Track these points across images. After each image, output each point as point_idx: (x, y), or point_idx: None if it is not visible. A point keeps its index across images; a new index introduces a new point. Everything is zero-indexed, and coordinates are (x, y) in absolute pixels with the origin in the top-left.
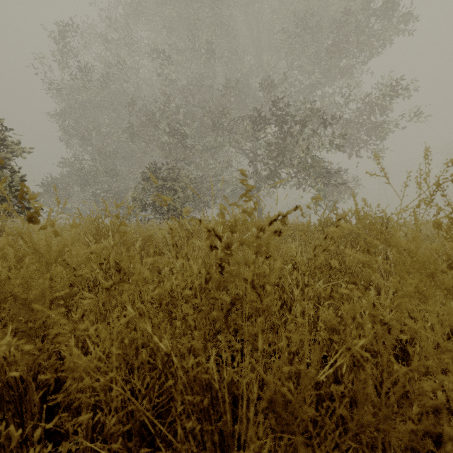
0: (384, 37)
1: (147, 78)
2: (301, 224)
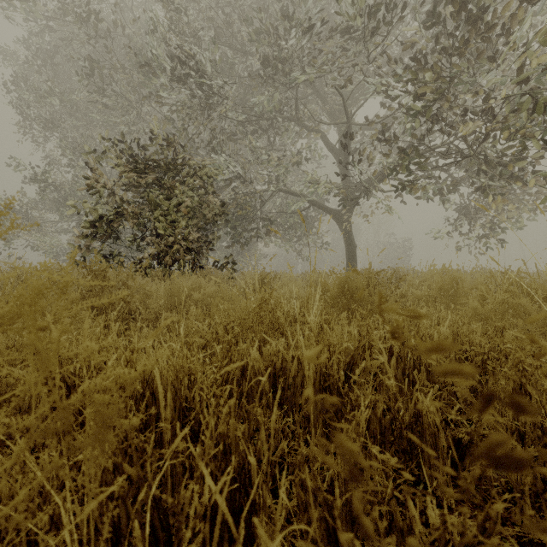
0: None
1: None
2: None
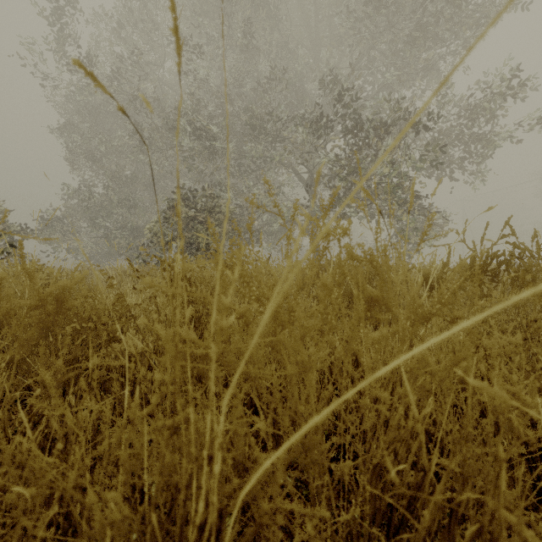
0: (487, 16)
1: (174, 83)
2: (430, 266)
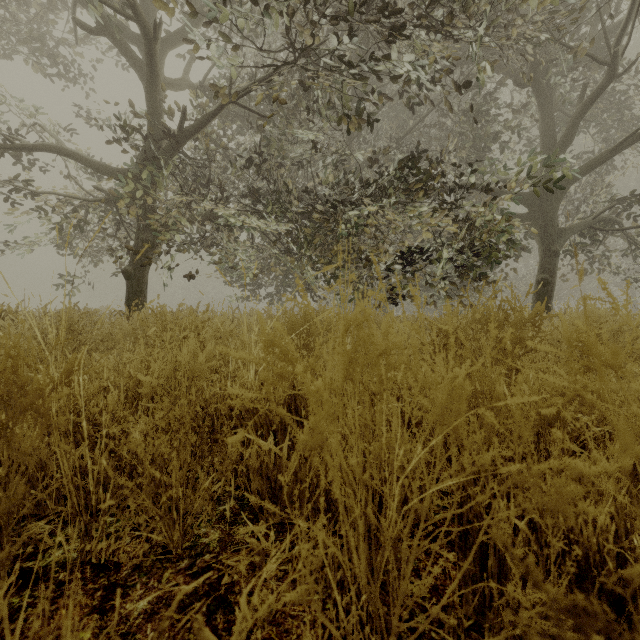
0: None
1: None
2: None
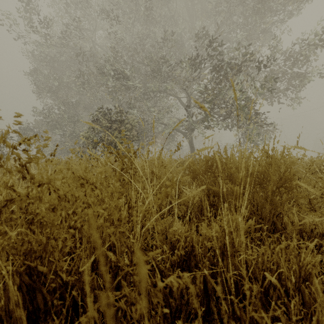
0: None
1: (103, 45)
2: None
